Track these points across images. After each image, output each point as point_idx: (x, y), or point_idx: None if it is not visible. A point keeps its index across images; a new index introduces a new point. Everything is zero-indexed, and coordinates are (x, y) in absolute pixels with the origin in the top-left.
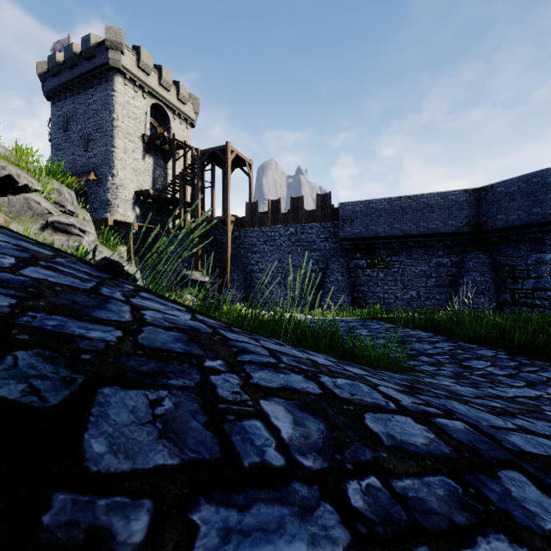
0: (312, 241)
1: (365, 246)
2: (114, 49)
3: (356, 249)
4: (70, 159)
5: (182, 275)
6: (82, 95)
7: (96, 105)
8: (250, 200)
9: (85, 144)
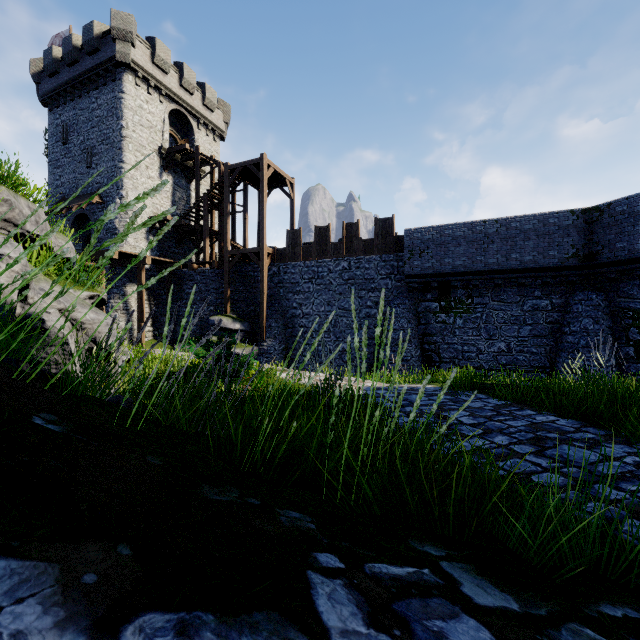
0: (370, 278)
1: (438, 285)
2: (123, 40)
3: (427, 288)
4: (70, 178)
5: (206, 322)
6: (84, 98)
7: (101, 110)
8: (291, 227)
9: (88, 159)
